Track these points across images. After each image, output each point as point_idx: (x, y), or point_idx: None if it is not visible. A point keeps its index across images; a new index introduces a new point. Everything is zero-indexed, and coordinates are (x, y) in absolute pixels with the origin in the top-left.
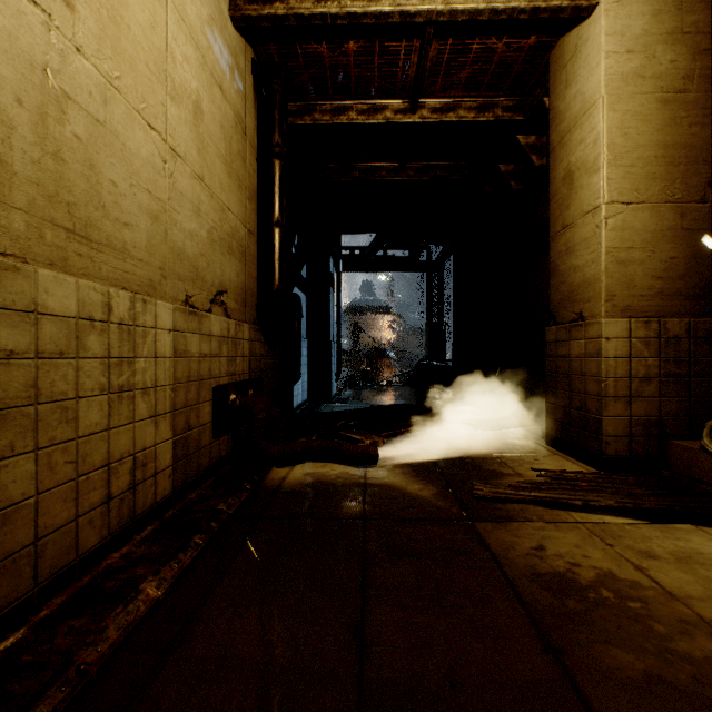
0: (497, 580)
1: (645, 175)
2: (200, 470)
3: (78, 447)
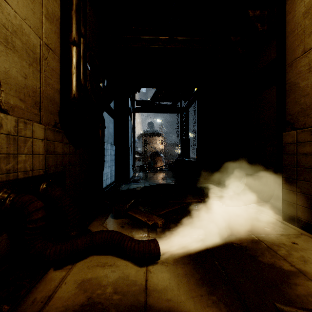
0: None
1: None
2: None
3: None
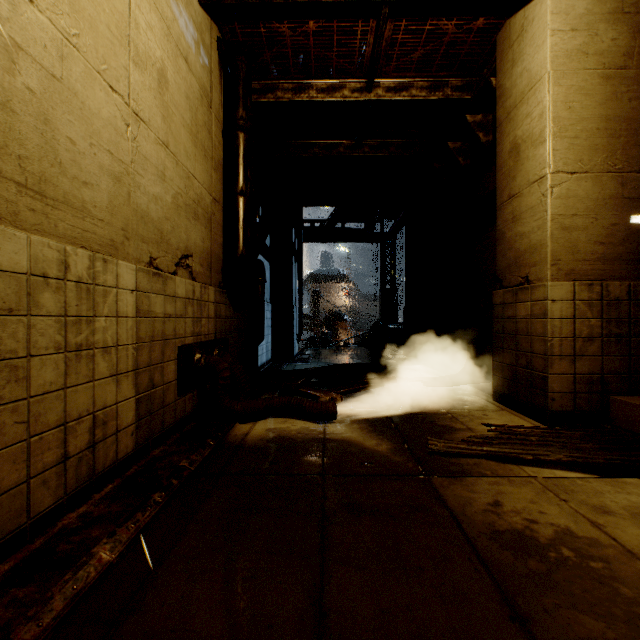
0: (457, 538)
1: (588, 146)
2: (165, 426)
3: (30, 407)
